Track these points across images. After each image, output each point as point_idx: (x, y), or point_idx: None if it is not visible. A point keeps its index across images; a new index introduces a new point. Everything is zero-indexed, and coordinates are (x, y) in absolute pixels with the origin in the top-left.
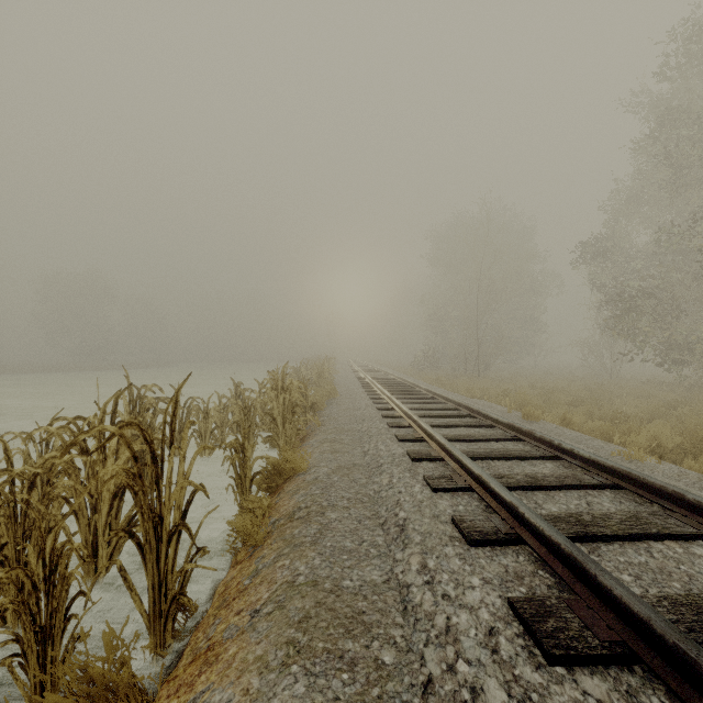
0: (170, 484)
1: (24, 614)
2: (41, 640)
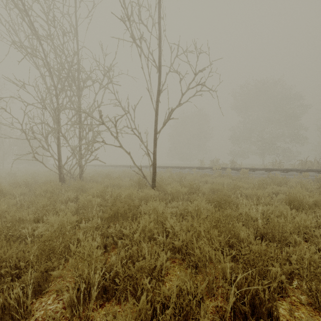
0: (305, 165)
1: None
2: None
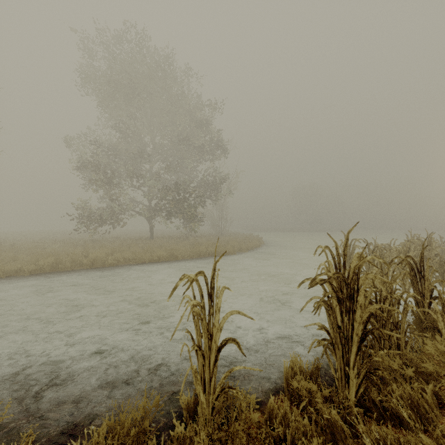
0: None
1: (439, 269)
2: (441, 275)
